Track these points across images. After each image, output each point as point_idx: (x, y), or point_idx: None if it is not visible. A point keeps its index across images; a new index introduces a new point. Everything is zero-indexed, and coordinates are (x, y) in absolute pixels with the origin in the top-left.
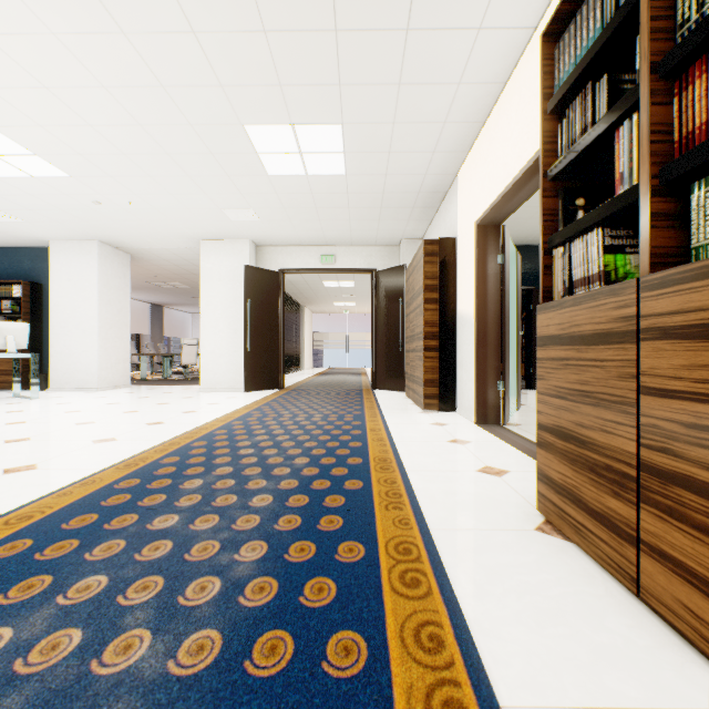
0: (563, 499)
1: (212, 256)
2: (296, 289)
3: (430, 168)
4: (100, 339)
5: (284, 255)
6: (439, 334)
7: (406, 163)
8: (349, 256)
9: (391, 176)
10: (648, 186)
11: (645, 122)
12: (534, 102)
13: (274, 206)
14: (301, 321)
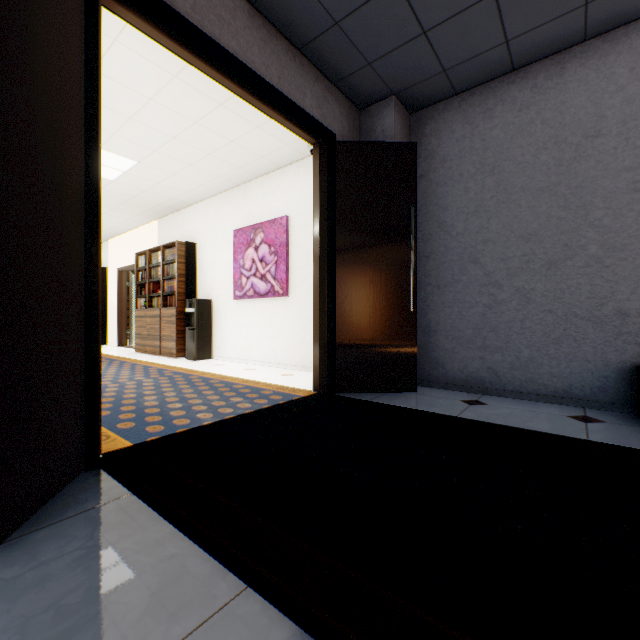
0: (139, 346)
1: None
2: None
3: None
4: None
5: None
6: None
7: None
8: None
9: None
10: (148, 296)
11: (148, 287)
12: (138, 247)
13: None
14: None
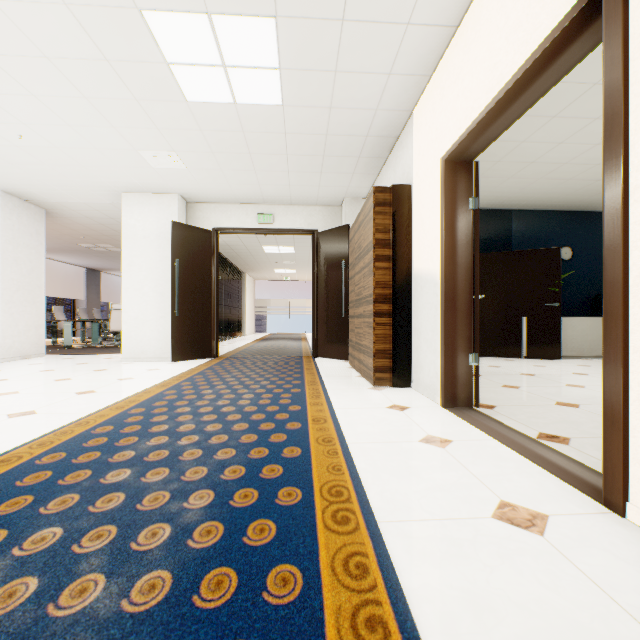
0: None
1: (135, 211)
2: (236, 254)
3: (382, 101)
4: (2, 303)
5: (218, 213)
6: (392, 296)
7: (354, 90)
8: (288, 216)
9: (336, 110)
10: None
11: None
12: None
13: (200, 149)
14: (243, 288)
